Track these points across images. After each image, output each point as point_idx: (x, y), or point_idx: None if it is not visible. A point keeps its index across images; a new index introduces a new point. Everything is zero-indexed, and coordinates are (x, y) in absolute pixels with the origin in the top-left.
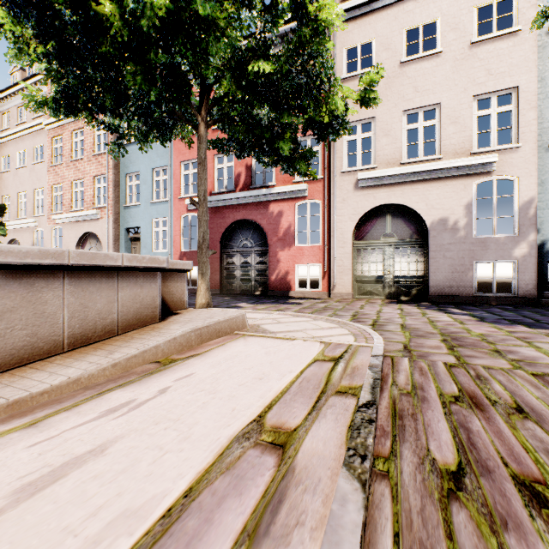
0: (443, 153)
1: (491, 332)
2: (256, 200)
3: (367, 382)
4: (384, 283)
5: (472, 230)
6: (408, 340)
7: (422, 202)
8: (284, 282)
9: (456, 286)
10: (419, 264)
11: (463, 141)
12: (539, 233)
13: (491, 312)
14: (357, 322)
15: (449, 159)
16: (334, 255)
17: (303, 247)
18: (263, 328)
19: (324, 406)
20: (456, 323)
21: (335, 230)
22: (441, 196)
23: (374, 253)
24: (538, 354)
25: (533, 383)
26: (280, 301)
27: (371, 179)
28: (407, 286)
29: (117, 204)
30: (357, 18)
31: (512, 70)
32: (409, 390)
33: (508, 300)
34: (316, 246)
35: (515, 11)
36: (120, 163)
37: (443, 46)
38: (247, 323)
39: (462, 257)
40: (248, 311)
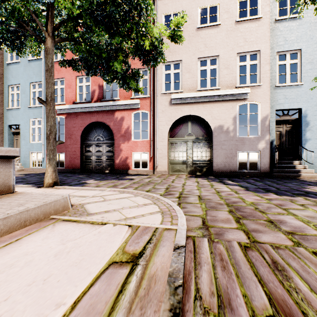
0: (221, 86)
1: (257, 200)
2: (105, 109)
3: None
4: (187, 164)
5: (236, 132)
6: (205, 213)
7: (209, 114)
8: (125, 164)
9: (228, 166)
10: (207, 153)
11: (232, 80)
12: (270, 135)
13: (249, 183)
14: (168, 195)
15: (224, 89)
16: (156, 146)
17: (137, 141)
18: (84, 209)
19: None
20: (233, 193)
21: (157, 130)
22: (219, 112)
23: (181, 145)
24: (300, 223)
25: None
26: (119, 177)
27: (180, 99)
28: (200, 166)
29: (1, 107)
30: None
31: (257, 40)
32: (216, 312)
33: (255, 174)
34: (146, 141)
35: (259, 6)
36: (4, 77)
37: (221, 21)
38: (70, 205)
39: (231, 149)
40: (86, 189)
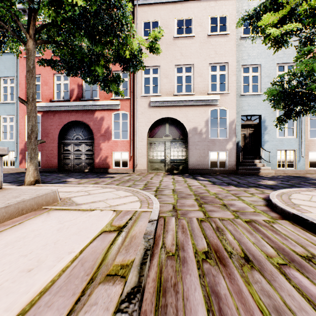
0: (195, 92)
1: (219, 191)
2: (85, 108)
3: (139, 255)
4: (165, 163)
5: (208, 134)
6: (176, 201)
7: (185, 117)
8: (105, 163)
9: (201, 164)
10: (183, 152)
11: (204, 87)
12: (236, 137)
13: (217, 178)
14: (146, 190)
15: (198, 95)
16: (136, 146)
17: (117, 141)
18: (72, 201)
19: (84, 307)
20: (202, 186)
21: (137, 131)
22: (194, 115)
23: (159, 145)
24: (244, 205)
25: (248, 230)
26: (100, 176)
27: (158, 102)
28: (177, 164)
29: None
30: (150, 5)
31: (226, 54)
32: (174, 252)
33: (224, 171)
34: (126, 140)
35: (227, 24)
36: None
37: (195, 33)
38: (59, 198)
39: (204, 149)
40: (69, 186)
